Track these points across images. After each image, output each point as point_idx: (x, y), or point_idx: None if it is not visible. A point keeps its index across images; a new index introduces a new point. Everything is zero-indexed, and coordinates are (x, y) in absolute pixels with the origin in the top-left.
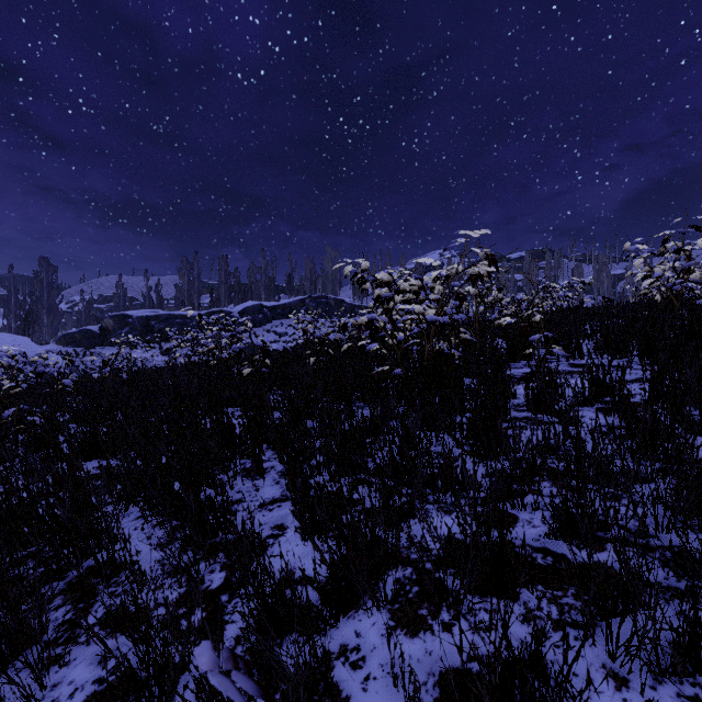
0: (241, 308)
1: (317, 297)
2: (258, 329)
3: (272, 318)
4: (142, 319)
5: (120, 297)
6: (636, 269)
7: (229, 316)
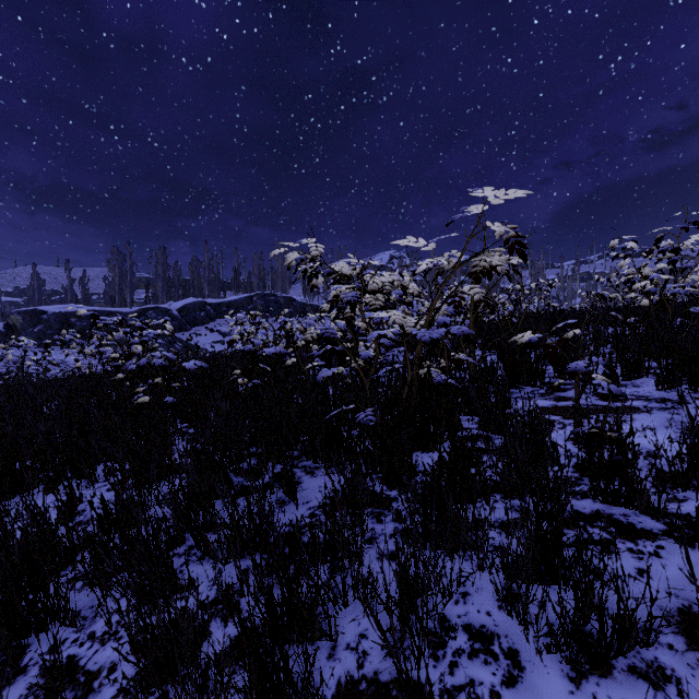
0: (181, 305)
1: (265, 295)
2: (200, 328)
3: (216, 316)
4: (59, 316)
5: (34, 290)
6: (624, 271)
7: (166, 313)
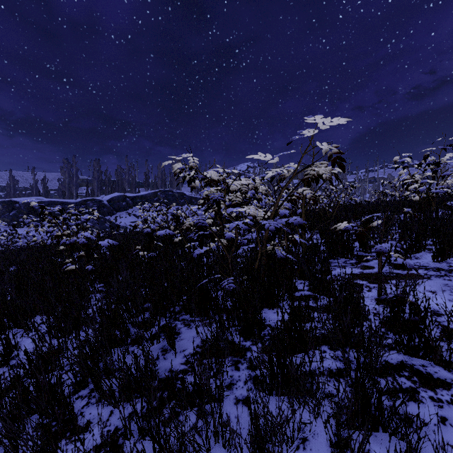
0: (109, 198)
1: (166, 191)
2: (122, 213)
3: (133, 205)
4: (27, 205)
5: (10, 187)
6: (402, 177)
7: (100, 203)
